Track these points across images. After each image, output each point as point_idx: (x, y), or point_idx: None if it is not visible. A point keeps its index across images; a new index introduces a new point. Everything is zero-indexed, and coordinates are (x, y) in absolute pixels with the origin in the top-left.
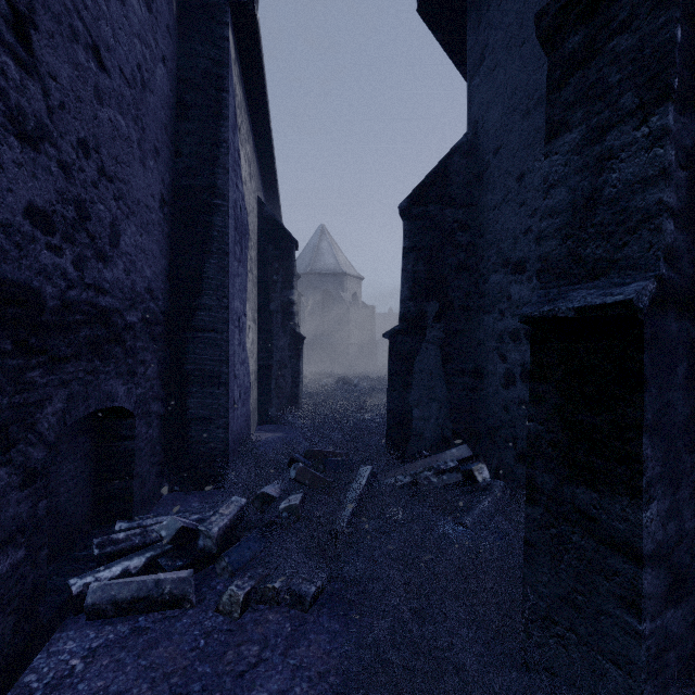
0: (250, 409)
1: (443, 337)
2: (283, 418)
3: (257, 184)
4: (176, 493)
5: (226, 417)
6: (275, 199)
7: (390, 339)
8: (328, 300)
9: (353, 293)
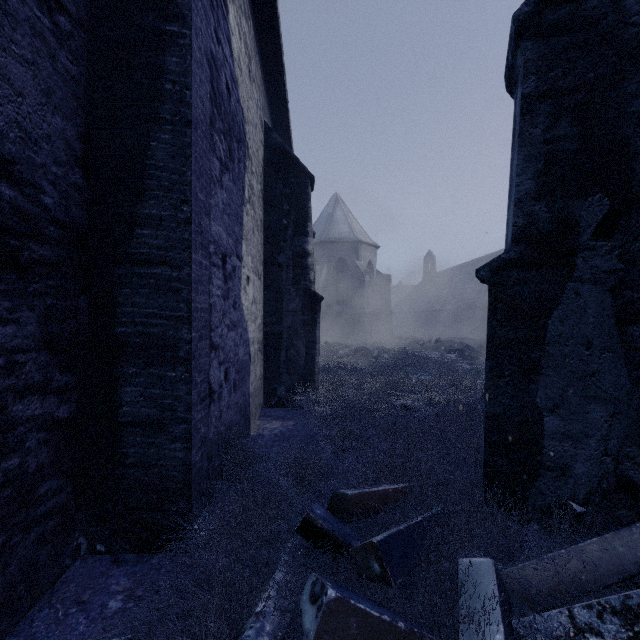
0: (249, 392)
1: (619, 268)
2: (295, 400)
3: (263, 105)
4: (97, 559)
5: (187, 421)
6: (286, 139)
7: (492, 278)
8: (342, 269)
9: (368, 262)
